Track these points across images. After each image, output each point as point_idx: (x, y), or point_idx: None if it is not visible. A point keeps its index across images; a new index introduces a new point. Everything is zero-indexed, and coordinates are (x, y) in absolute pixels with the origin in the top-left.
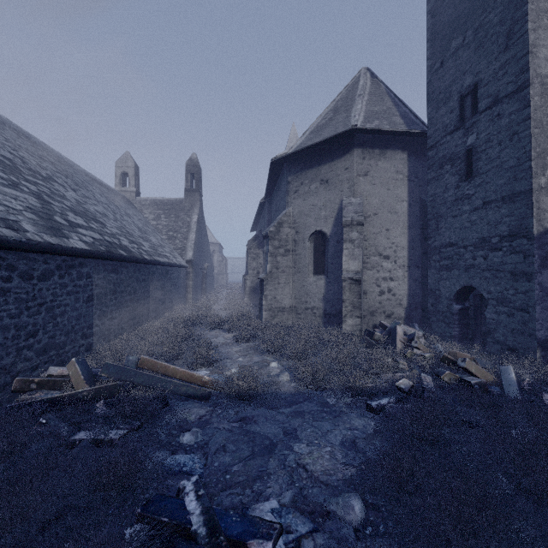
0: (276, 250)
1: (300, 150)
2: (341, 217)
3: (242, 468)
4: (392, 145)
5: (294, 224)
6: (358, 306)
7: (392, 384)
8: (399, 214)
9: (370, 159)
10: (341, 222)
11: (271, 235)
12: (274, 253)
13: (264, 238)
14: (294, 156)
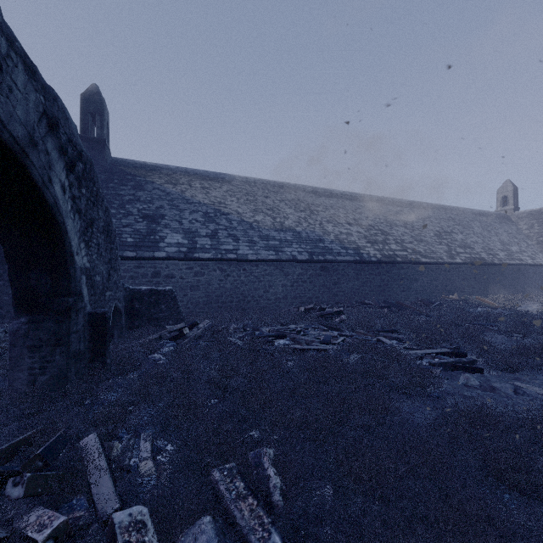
0: None
1: None
2: None
3: None
4: None
5: None
6: None
7: None
8: None
9: None
10: None
11: None
12: None
13: None
14: None
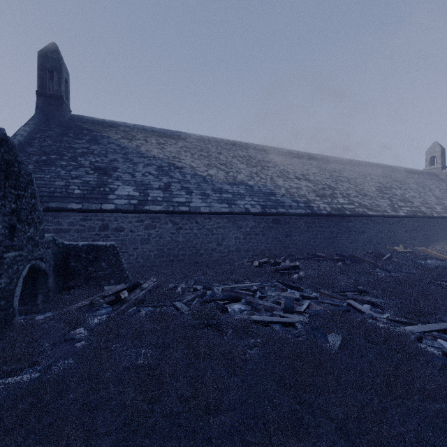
0: None
1: None
2: None
3: (440, 266)
4: None
5: None
6: None
7: None
8: None
9: None
10: None
11: None
12: None
13: None
14: None
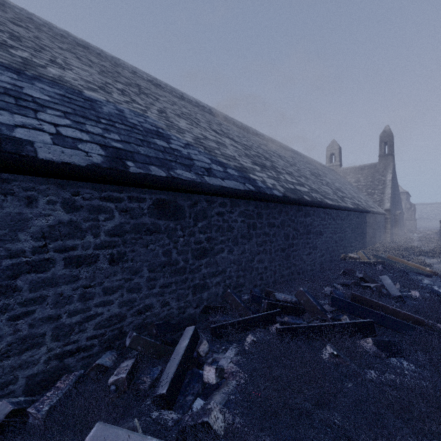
0: None
1: None
2: None
3: None
4: None
5: None
6: None
7: None
8: None
9: None
10: None
11: None
12: None
13: None
14: None
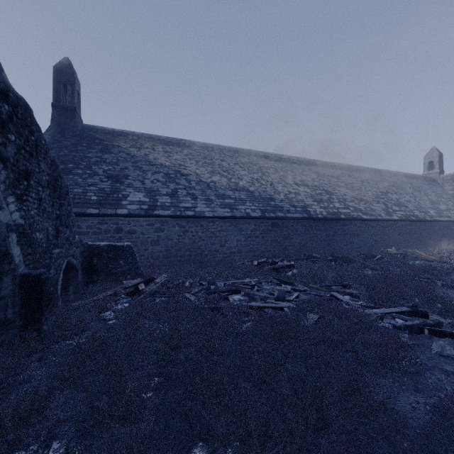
0: None
1: None
2: None
3: None
4: None
5: None
6: None
7: None
8: None
9: None
10: None
11: None
12: None
13: None
14: None
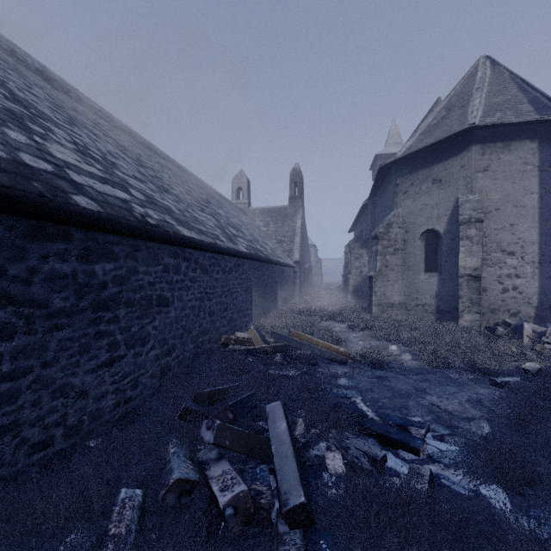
0: (385, 249)
1: (411, 153)
2: (456, 215)
3: (389, 401)
4: (518, 135)
5: (403, 224)
6: (477, 302)
7: (517, 368)
8: (527, 207)
9: (490, 154)
10: (456, 219)
11: (381, 236)
12: (383, 253)
13: (372, 239)
14: (404, 159)
